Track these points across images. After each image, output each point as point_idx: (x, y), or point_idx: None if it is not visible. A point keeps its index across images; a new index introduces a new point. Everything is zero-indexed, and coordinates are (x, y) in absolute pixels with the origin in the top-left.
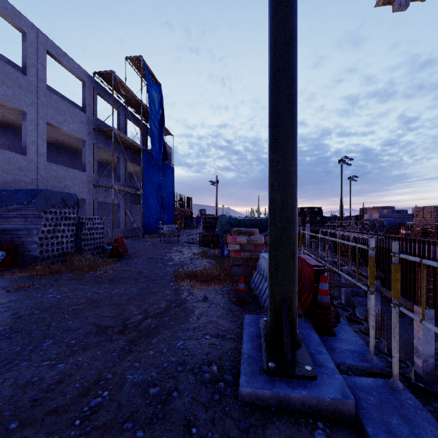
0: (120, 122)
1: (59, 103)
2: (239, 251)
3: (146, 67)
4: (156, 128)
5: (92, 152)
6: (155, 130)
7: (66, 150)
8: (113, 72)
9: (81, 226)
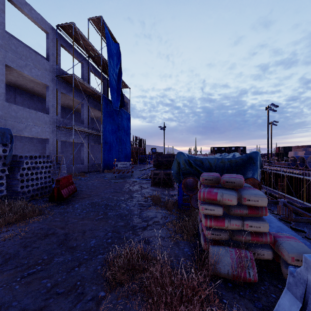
0: (84, 73)
1: (19, 48)
2: (221, 217)
3: (106, 26)
4: (114, 79)
5: (55, 97)
6: (114, 81)
7: (38, 98)
8: (74, 23)
9: (18, 166)
